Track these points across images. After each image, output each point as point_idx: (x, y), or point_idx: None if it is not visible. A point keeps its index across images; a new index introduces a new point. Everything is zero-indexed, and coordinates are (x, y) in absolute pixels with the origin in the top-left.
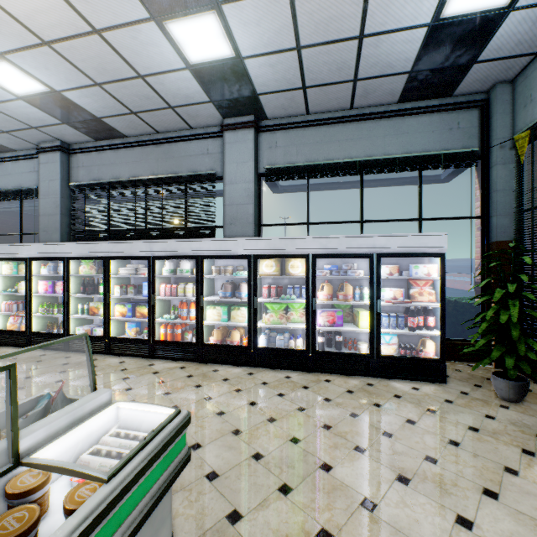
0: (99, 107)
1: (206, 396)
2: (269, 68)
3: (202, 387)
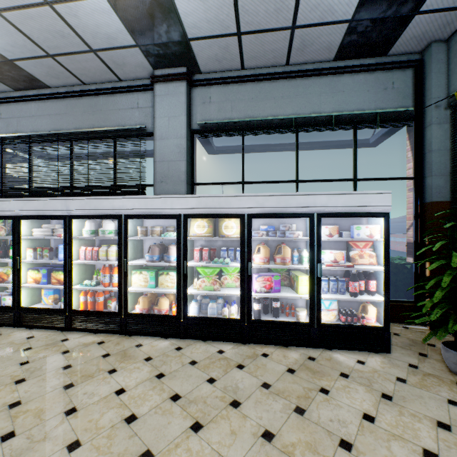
0: (7, 45)
1: (119, 388)
2: (200, 2)
3: (117, 372)
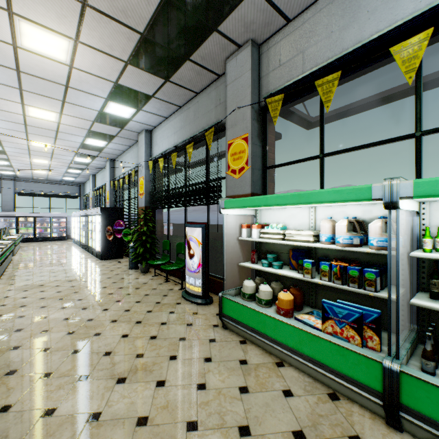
0: None
1: None
2: (24, 176)
3: None
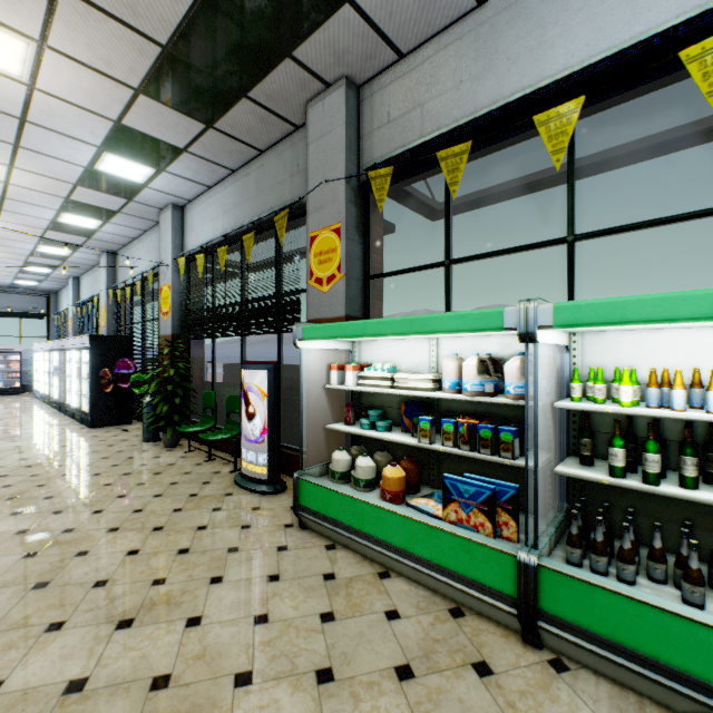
0: None
1: None
2: None
3: None
